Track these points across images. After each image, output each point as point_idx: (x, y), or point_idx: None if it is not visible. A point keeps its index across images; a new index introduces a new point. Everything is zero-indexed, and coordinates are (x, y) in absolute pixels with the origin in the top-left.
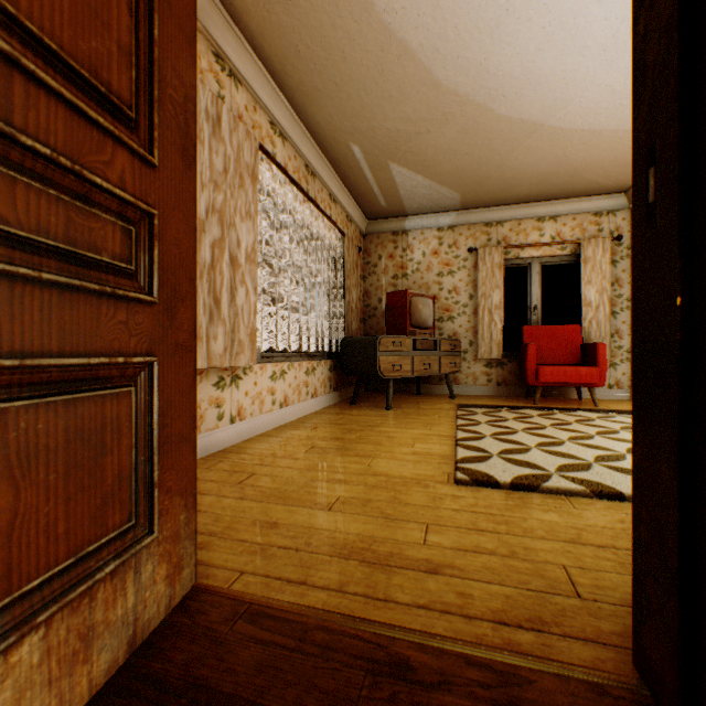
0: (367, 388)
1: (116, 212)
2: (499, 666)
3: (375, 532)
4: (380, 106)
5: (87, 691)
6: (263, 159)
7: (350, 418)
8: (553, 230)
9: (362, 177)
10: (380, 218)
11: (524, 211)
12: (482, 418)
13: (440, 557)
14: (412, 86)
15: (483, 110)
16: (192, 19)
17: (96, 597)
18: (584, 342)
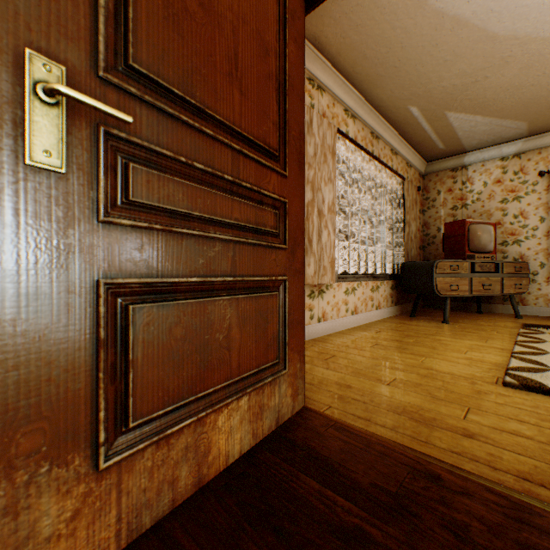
0: (426, 305)
1: (271, 205)
2: (513, 499)
3: (422, 404)
4: (434, 71)
5: (261, 433)
6: (339, 138)
7: (407, 327)
8: None
9: (419, 129)
10: (437, 159)
11: None
12: (549, 338)
13: (476, 429)
14: (465, 47)
15: (549, 42)
16: (302, 86)
17: (264, 391)
18: None
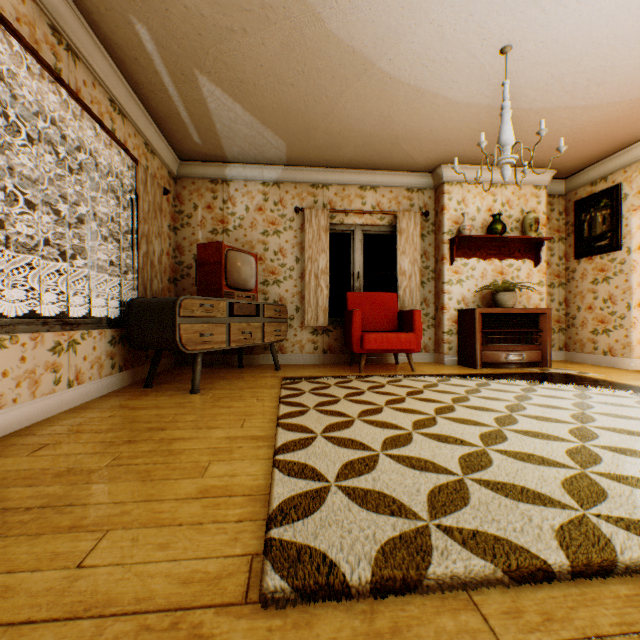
0: (180, 362)
1: None
2: None
3: None
4: None
5: None
6: None
7: (126, 416)
8: (374, 199)
9: (161, 87)
10: (195, 160)
11: (349, 177)
12: (311, 399)
13: None
14: None
15: (312, 17)
16: None
17: None
18: (400, 309)
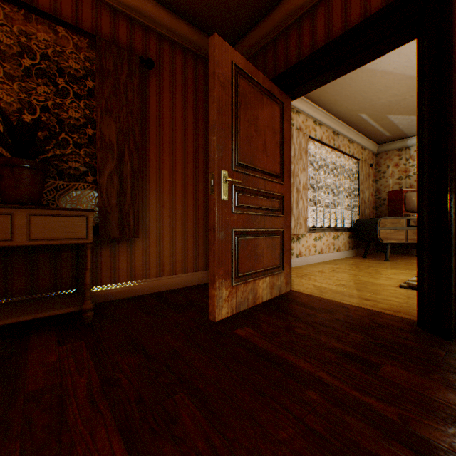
0: (378, 250)
1: (277, 198)
2: (374, 312)
3: (350, 291)
4: (374, 96)
5: (273, 295)
6: (309, 140)
7: (357, 263)
8: None
9: (369, 126)
10: (386, 142)
11: None
12: None
13: (372, 298)
14: (393, 83)
15: None
16: (290, 139)
17: (274, 277)
18: None
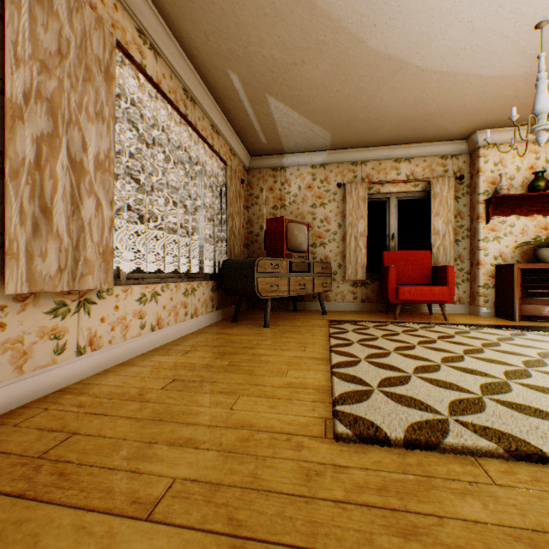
0: (250, 306)
1: None
2: None
3: None
4: (255, 26)
5: None
6: (127, 65)
7: (227, 338)
8: (408, 169)
9: (242, 110)
10: (261, 155)
11: (384, 152)
12: (353, 336)
13: None
14: (286, 3)
15: (355, 41)
16: None
17: None
18: (433, 265)
